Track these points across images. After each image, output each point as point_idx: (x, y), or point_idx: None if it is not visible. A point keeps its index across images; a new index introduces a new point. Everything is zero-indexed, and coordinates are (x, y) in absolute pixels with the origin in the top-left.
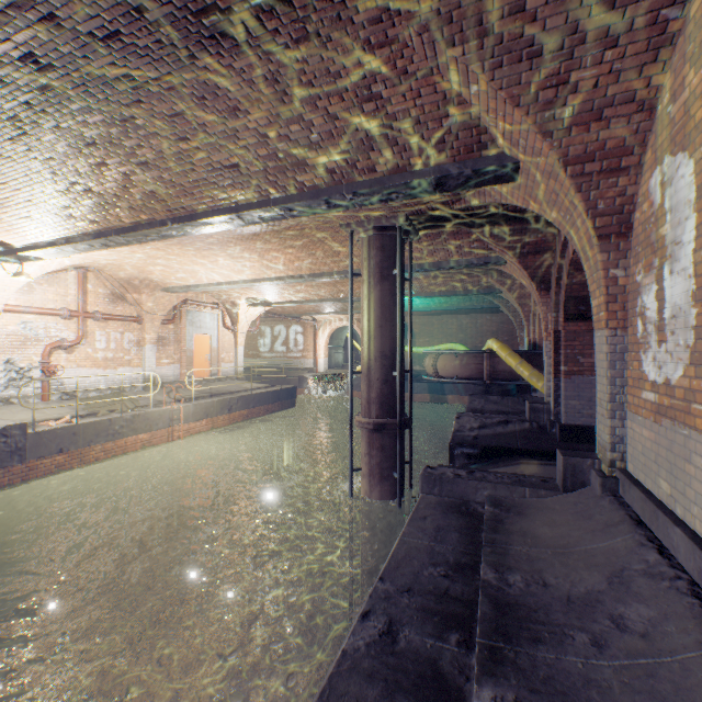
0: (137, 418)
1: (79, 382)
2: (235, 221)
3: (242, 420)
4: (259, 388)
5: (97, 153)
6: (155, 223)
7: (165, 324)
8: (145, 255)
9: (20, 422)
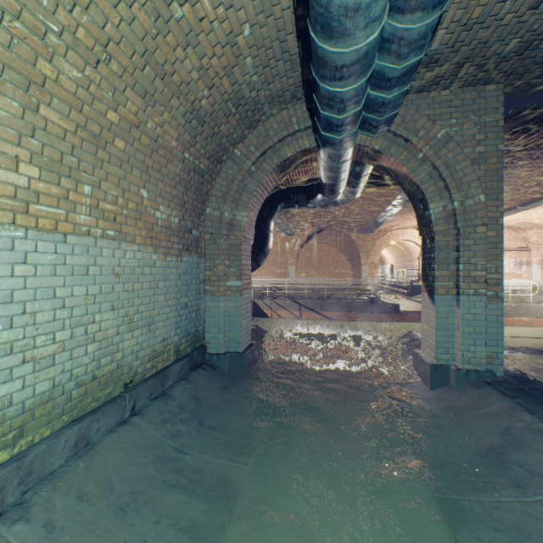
0: (519, 307)
1: None
2: None
3: None
4: None
5: None
6: (510, 208)
7: None
8: (520, 214)
9: None
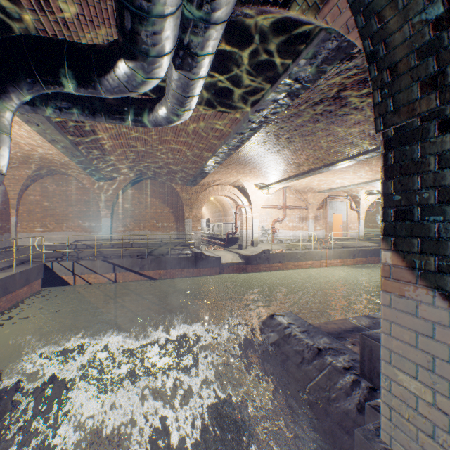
0: (306, 253)
1: (283, 236)
2: (351, 161)
3: (361, 264)
4: (374, 246)
5: (298, 152)
6: (316, 168)
7: (317, 209)
8: (310, 178)
9: (267, 248)
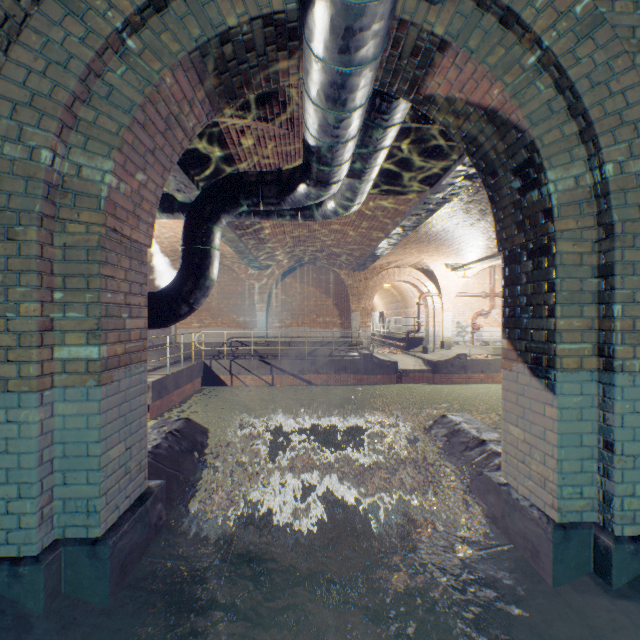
0: None
1: (489, 336)
2: None
3: None
4: None
5: None
6: None
7: None
8: None
9: (464, 353)
